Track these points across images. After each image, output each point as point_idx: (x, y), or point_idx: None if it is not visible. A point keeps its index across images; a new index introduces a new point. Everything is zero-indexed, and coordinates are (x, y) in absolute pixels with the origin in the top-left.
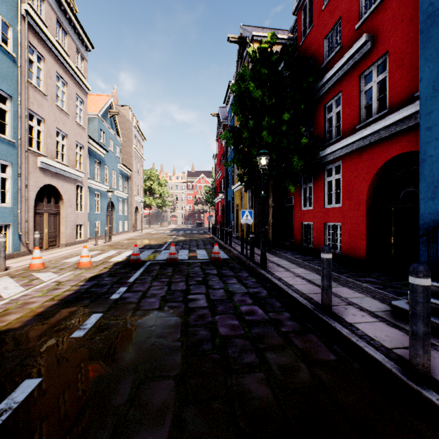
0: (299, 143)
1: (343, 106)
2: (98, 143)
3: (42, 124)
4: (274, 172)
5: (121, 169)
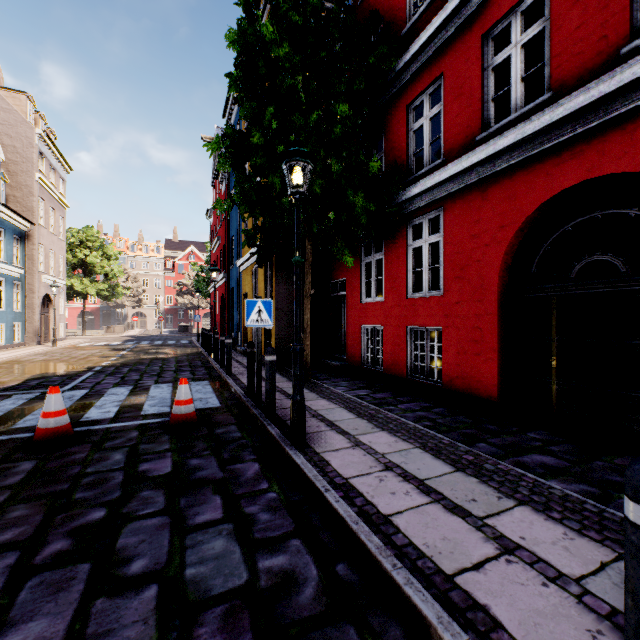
0: (365, 169)
1: (447, 102)
2: None
3: None
4: (316, 226)
5: (2, 216)
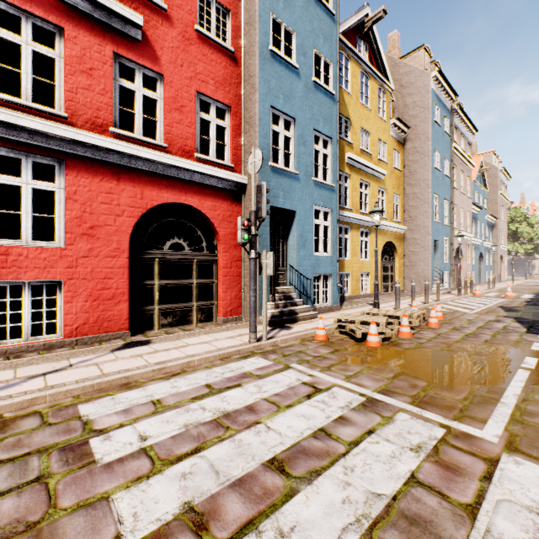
0: None
1: None
2: (476, 205)
3: (455, 209)
4: None
5: (487, 220)
